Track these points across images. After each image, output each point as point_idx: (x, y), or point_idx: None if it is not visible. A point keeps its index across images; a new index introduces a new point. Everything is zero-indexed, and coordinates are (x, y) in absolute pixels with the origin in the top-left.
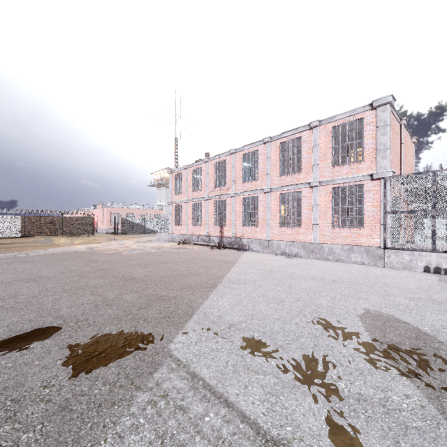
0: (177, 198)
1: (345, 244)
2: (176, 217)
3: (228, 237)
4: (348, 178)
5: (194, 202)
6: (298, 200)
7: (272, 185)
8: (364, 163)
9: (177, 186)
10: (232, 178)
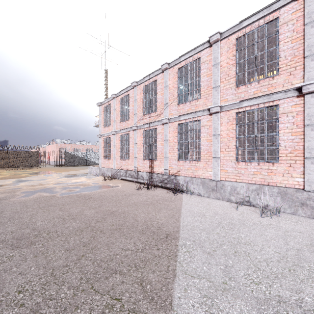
0: (106, 130)
1: None
2: (106, 150)
3: (160, 174)
4: None
5: (122, 133)
6: (271, 120)
7: (222, 102)
8: None
9: (105, 118)
10: (165, 100)
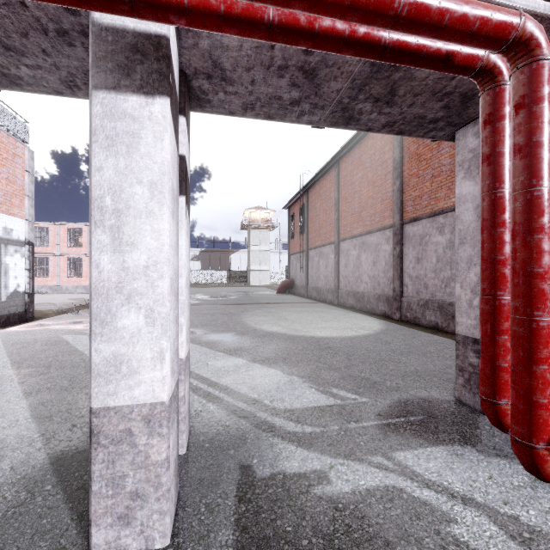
0: None
1: (74, 285)
2: None
3: None
4: (76, 254)
5: None
6: (47, 262)
7: None
8: (83, 248)
9: None
10: None
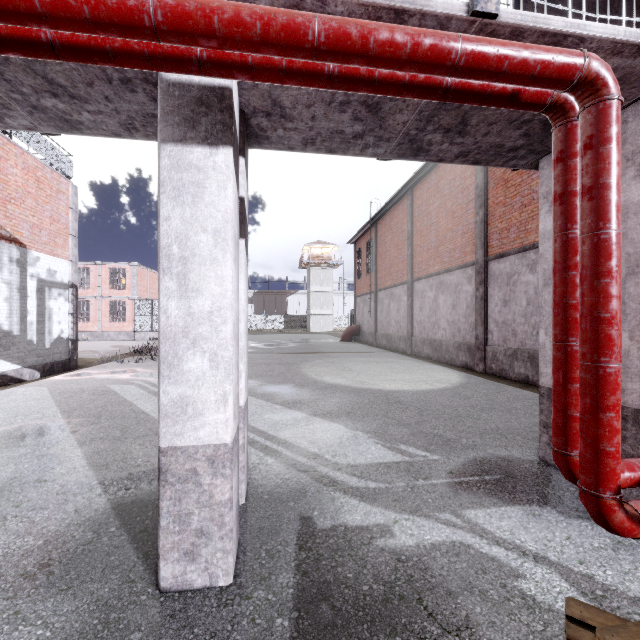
0: None
1: (117, 331)
2: None
3: None
4: (118, 297)
5: None
6: (88, 306)
7: None
8: (126, 290)
9: None
10: None
